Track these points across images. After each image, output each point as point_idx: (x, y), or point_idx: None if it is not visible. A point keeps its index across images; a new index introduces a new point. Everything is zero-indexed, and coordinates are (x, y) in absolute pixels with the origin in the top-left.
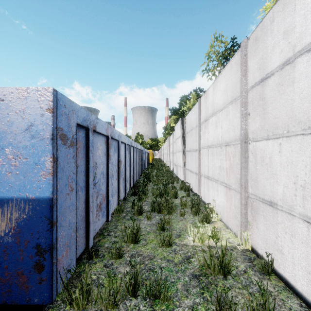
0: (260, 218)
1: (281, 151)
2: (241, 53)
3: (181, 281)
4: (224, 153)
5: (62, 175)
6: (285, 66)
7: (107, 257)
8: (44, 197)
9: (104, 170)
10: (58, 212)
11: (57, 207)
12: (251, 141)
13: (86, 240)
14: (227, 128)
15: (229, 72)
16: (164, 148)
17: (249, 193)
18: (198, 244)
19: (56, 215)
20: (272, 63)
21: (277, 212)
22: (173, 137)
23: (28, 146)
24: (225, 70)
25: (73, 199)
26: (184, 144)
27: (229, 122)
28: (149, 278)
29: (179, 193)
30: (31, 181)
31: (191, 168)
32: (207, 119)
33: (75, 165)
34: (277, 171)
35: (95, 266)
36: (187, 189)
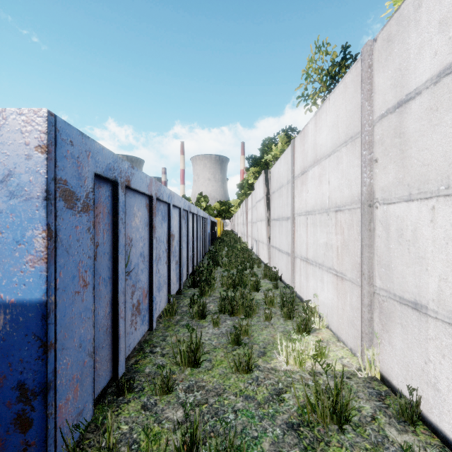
0: (395, 329)
1: (435, 220)
2: (363, 63)
3: (269, 435)
4: (334, 223)
5: (66, 260)
6: (441, 79)
7: (147, 391)
8: (33, 300)
9: (145, 249)
10: (58, 324)
11: (56, 316)
12: (380, 203)
13: (113, 364)
14: (338, 183)
15: (342, 96)
16: (239, 216)
17: (375, 287)
18: (295, 368)
19: (54, 331)
20: (418, 76)
21: (427, 320)
22: (252, 199)
23: (4, 211)
24: (335, 93)
25: (87, 300)
26: (269, 209)
27: (341, 174)
28: (216, 430)
29: (262, 283)
30: (10, 272)
31: (280, 246)
32: (305, 171)
33: (91, 243)
34: (427, 253)
35: (127, 408)
36: (274, 277)
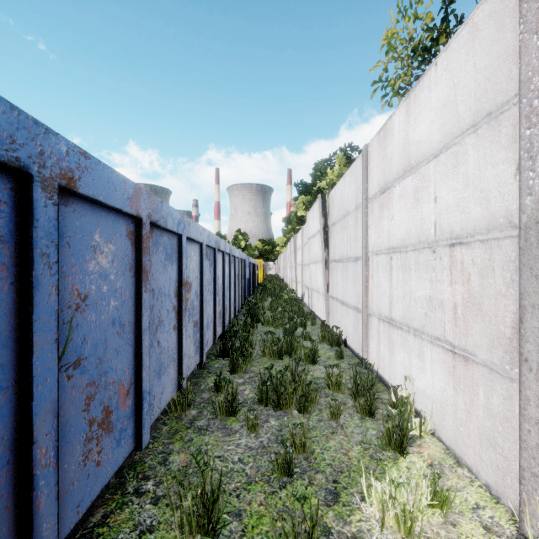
0: None
1: None
2: None
3: None
4: (446, 264)
5: None
6: None
7: None
8: None
9: (126, 311)
10: None
11: None
12: None
13: None
14: (457, 198)
15: (465, 49)
16: (285, 257)
17: None
18: (398, 536)
19: None
20: None
21: None
22: (302, 236)
23: None
24: (450, 49)
25: None
26: (327, 247)
27: (463, 182)
28: None
29: (319, 349)
30: None
31: (344, 297)
32: (387, 188)
33: None
34: None
35: None
36: (336, 341)
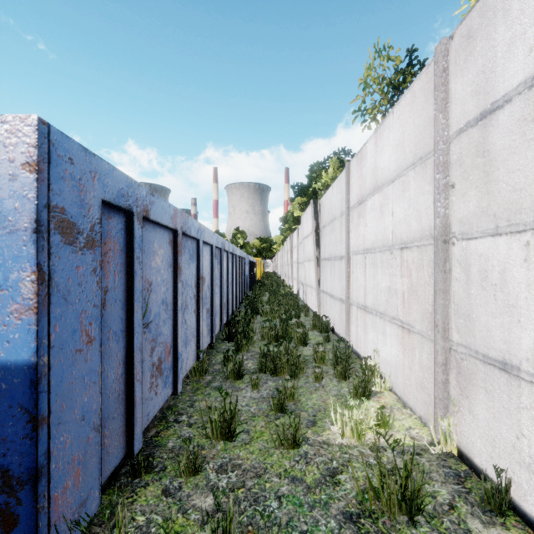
0: (478, 394)
1: (530, 259)
2: (436, 66)
3: (321, 529)
4: (398, 263)
5: (64, 310)
6: None
7: (170, 471)
8: (19, 362)
9: (169, 295)
10: (53, 392)
11: (50, 382)
12: (458, 238)
13: (128, 439)
14: (405, 214)
15: (409, 108)
16: (282, 255)
17: (452, 342)
18: (352, 441)
19: (47, 402)
20: (508, 79)
21: (519, 384)
22: (298, 235)
23: None
24: (400, 104)
25: (92, 360)
26: (318, 247)
27: (408, 203)
28: (255, 523)
29: (310, 335)
30: None
31: (332, 291)
32: (362, 201)
33: (97, 288)
34: (519, 301)
35: (145, 493)
36: (325, 329)
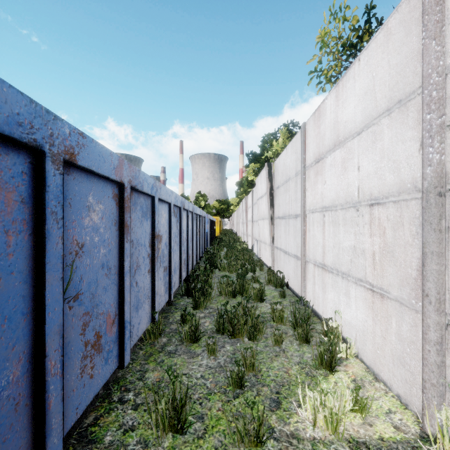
0: None
1: None
2: None
3: None
4: (367, 220)
5: None
6: None
7: None
8: None
9: (112, 258)
10: None
11: None
12: None
13: None
14: (375, 167)
15: (381, 49)
16: (238, 215)
17: None
18: (326, 433)
19: None
20: None
21: None
22: (252, 197)
23: None
24: (370, 48)
25: None
26: (272, 206)
27: (380, 154)
28: None
29: (266, 290)
30: None
31: (286, 248)
32: (321, 158)
33: None
34: None
35: None
36: (280, 284)
